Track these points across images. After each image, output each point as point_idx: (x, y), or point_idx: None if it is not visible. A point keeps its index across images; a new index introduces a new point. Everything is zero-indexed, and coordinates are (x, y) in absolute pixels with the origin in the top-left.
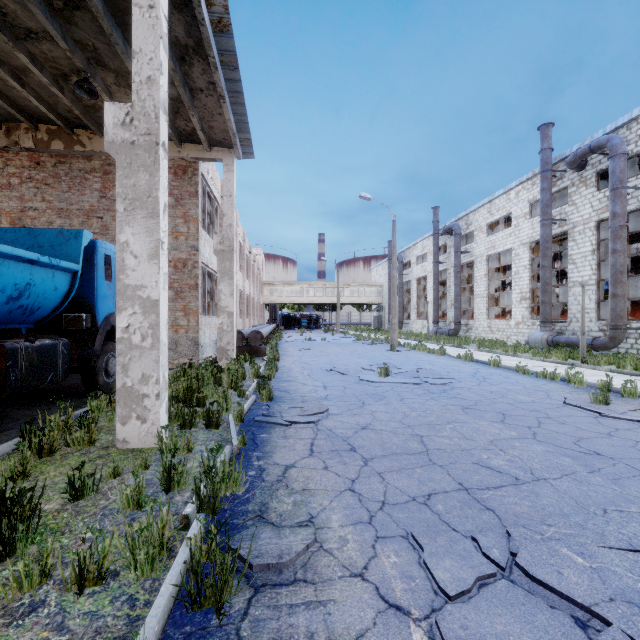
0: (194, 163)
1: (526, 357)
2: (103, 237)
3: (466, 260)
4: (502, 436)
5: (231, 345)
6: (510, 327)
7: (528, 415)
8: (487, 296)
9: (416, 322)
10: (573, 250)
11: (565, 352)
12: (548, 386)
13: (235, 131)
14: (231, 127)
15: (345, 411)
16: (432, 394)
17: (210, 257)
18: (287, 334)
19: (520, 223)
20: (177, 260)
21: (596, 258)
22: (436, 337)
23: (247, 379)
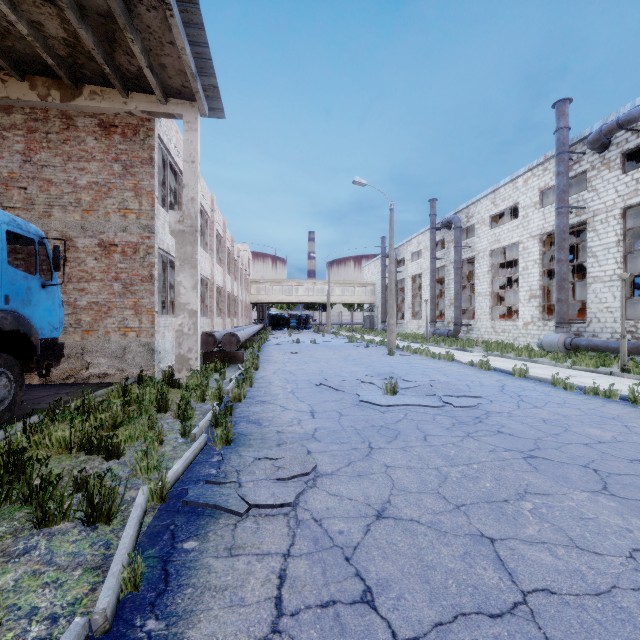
0: (148, 121)
1: (548, 363)
2: (27, 213)
3: (467, 256)
4: (639, 538)
5: (193, 352)
6: (517, 328)
7: (636, 473)
8: (490, 294)
9: (411, 322)
10: (593, 241)
11: (596, 358)
12: (612, 409)
13: (195, 71)
14: (187, 62)
15: (343, 467)
16: (465, 426)
17: (173, 243)
18: (274, 335)
19: (529, 213)
20: (125, 244)
21: (622, 250)
22: (435, 339)
23: (209, 399)
